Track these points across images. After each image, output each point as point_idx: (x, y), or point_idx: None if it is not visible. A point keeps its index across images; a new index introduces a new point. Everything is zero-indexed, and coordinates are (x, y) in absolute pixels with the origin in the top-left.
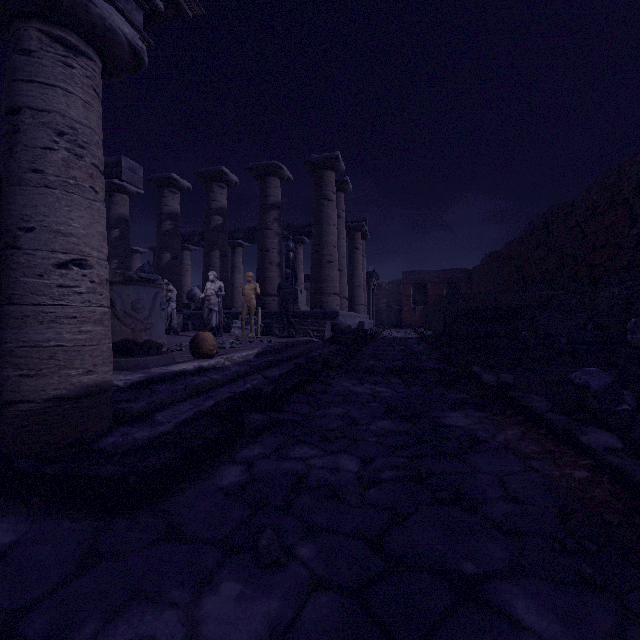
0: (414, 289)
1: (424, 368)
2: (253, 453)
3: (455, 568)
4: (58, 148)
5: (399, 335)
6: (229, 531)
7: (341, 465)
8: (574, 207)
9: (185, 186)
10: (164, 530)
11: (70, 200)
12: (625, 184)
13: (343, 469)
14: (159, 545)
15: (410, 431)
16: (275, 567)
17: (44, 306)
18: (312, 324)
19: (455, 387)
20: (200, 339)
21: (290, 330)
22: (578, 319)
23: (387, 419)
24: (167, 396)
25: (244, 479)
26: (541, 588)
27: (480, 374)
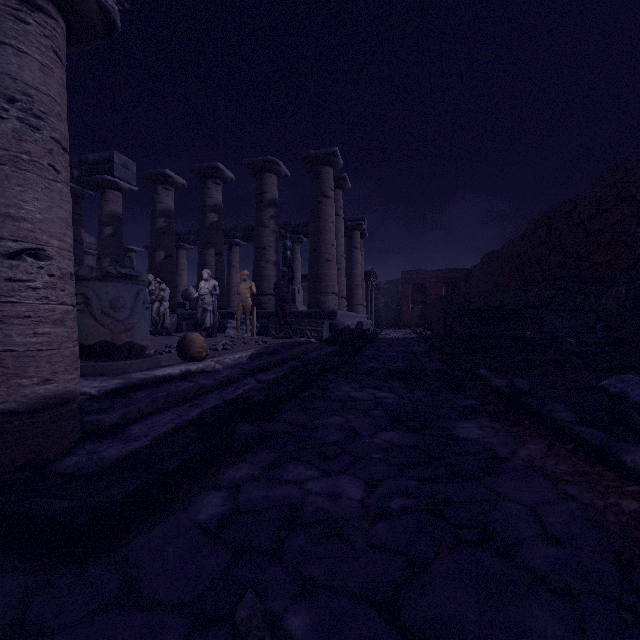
0: (413, 289)
1: (427, 370)
2: (240, 474)
3: None
4: (7, 117)
5: (398, 335)
6: (201, 590)
7: (342, 490)
8: (577, 205)
9: (179, 183)
10: (118, 589)
11: (23, 178)
12: (632, 180)
13: (344, 496)
14: (107, 614)
15: (419, 445)
16: None
17: None
18: (310, 324)
19: (462, 392)
20: (188, 341)
21: (287, 330)
22: (587, 319)
23: (392, 430)
24: (146, 405)
25: (226, 510)
26: None
27: (489, 378)
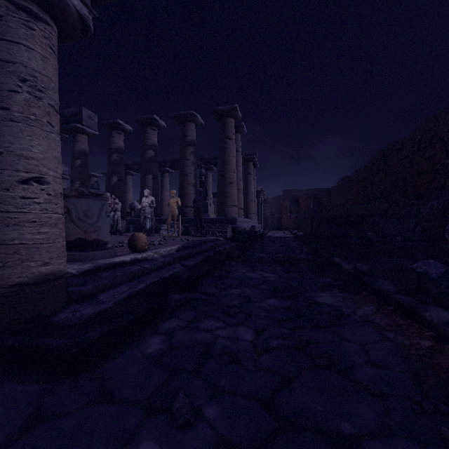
0: (290, 202)
1: (299, 259)
2: (172, 325)
3: (335, 428)
4: (21, 91)
5: (279, 235)
6: (150, 393)
7: (239, 335)
8: (404, 144)
9: (127, 129)
10: (98, 392)
11: (31, 131)
12: (441, 127)
13: (241, 338)
14: (92, 406)
15: (291, 307)
16: (186, 427)
17: (10, 213)
18: (218, 227)
19: (322, 273)
20: (135, 238)
21: (202, 231)
22: (409, 223)
23: (273, 298)
24: (109, 281)
25: (164, 347)
26: (409, 448)
27: (340, 263)
